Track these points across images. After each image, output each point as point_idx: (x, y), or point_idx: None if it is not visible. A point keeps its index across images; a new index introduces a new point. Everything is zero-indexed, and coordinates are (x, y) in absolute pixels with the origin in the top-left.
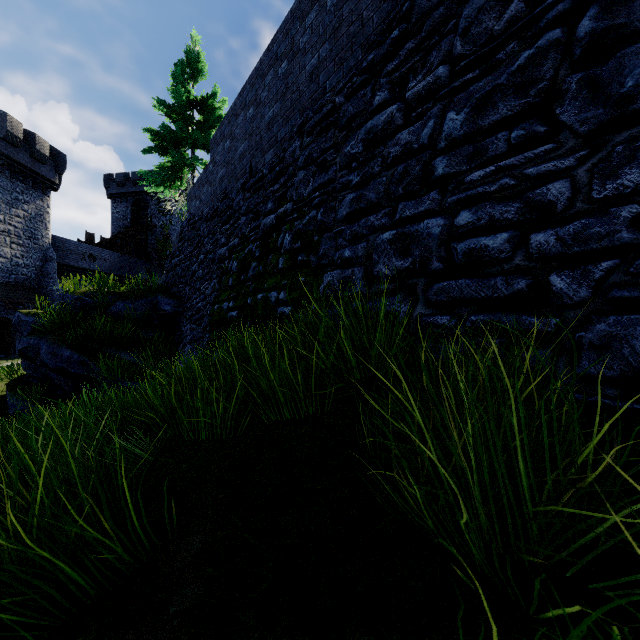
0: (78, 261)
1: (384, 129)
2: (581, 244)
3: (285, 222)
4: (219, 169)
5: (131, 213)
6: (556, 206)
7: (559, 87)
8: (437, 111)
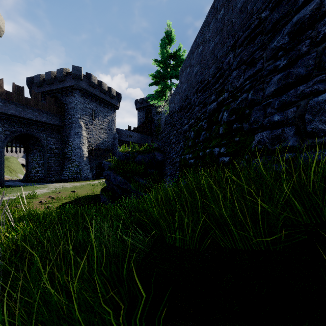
0: (125, 138)
1: (312, 16)
2: None
3: (223, 105)
4: (183, 85)
5: (145, 115)
6: None
7: None
8: None
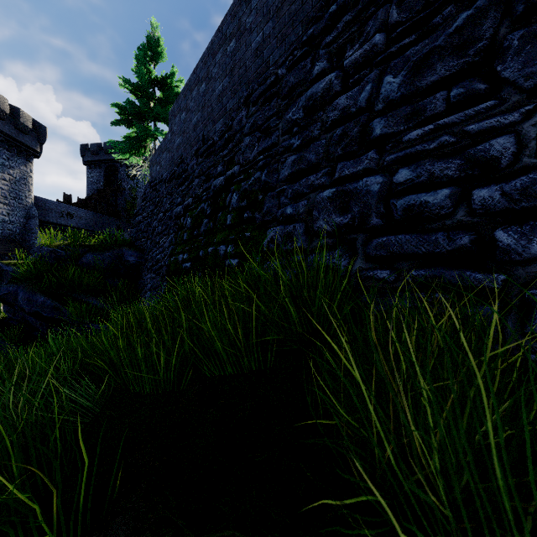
0: (57, 218)
1: (323, 96)
2: (530, 199)
3: (233, 183)
4: (176, 138)
5: (104, 177)
6: (500, 161)
7: (499, 45)
8: (374, 76)
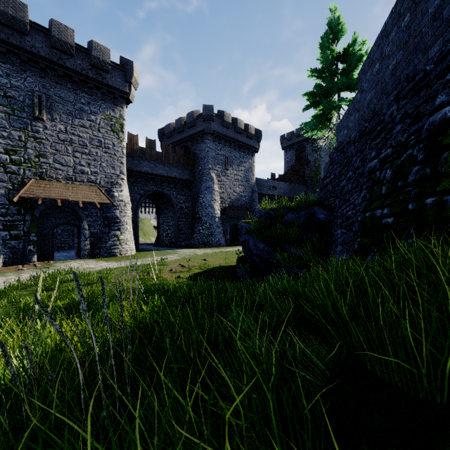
0: (267, 191)
1: None
2: None
3: None
4: (367, 94)
5: (295, 156)
6: None
7: None
8: None
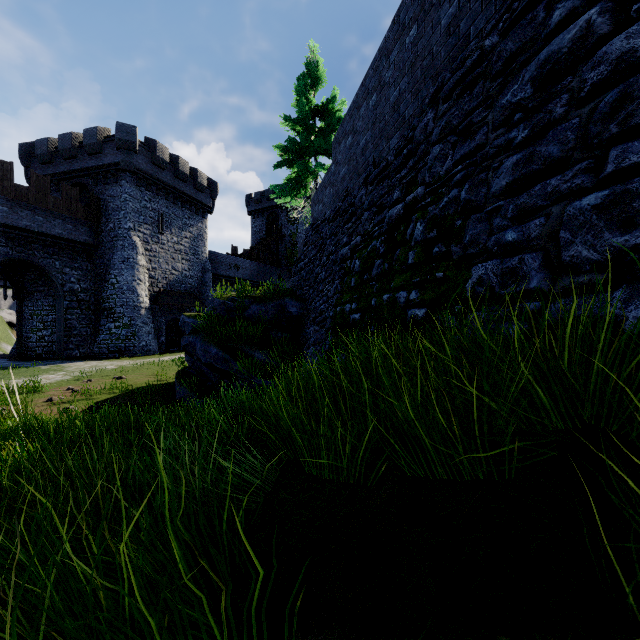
0: (226, 271)
1: (572, 50)
2: None
3: (415, 210)
4: (341, 168)
5: (266, 226)
6: None
7: None
8: None
